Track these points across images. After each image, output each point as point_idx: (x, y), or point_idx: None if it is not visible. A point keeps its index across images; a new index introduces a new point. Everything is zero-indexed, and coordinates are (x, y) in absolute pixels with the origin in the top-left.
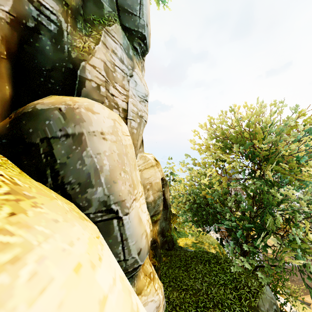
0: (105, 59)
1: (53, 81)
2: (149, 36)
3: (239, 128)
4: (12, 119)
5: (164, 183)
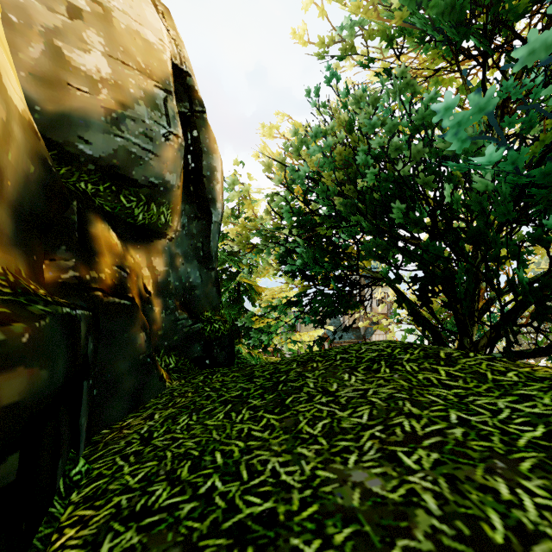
0: None
1: None
2: None
3: None
4: None
5: (194, 108)
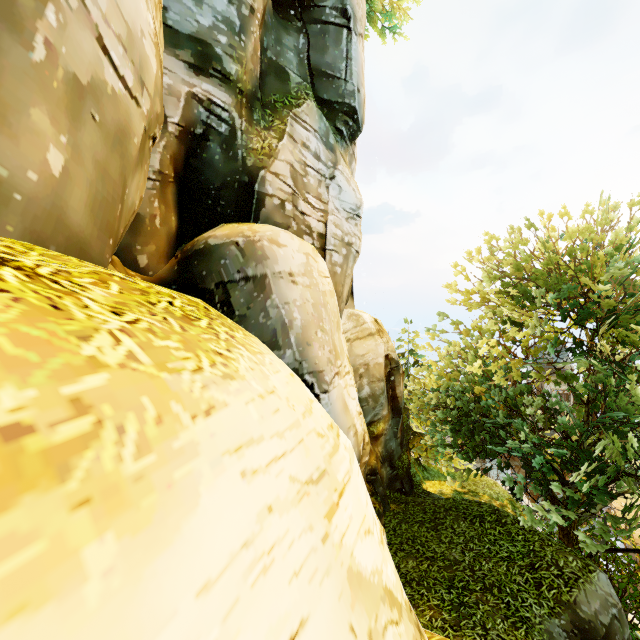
0: (291, 159)
1: (223, 202)
2: (362, 106)
3: (551, 258)
4: (181, 259)
5: (394, 366)
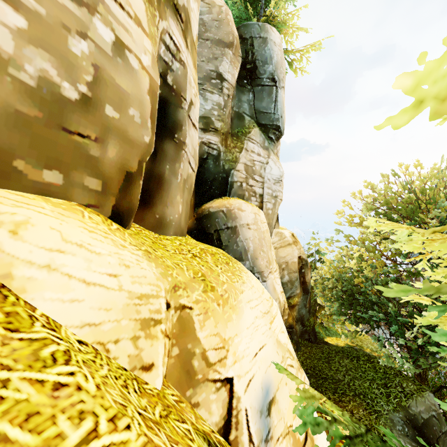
0: (246, 161)
1: (214, 187)
2: (283, 123)
3: (408, 197)
4: (197, 218)
5: (304, 263)
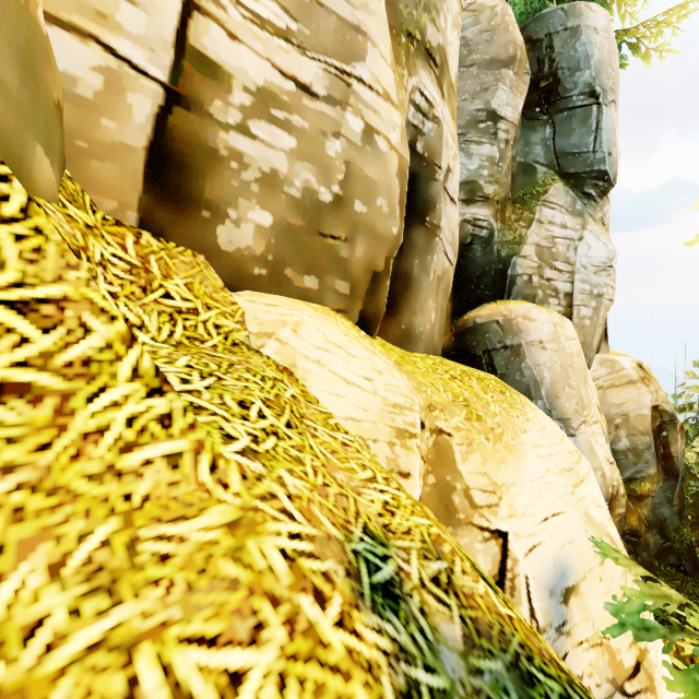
0: (538, 239)
1: (482, 286)
2: (615, 164)
3: None
4: (456, 333)
5: (666, 419)
